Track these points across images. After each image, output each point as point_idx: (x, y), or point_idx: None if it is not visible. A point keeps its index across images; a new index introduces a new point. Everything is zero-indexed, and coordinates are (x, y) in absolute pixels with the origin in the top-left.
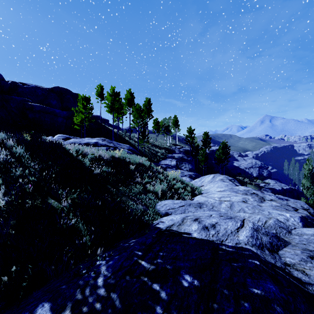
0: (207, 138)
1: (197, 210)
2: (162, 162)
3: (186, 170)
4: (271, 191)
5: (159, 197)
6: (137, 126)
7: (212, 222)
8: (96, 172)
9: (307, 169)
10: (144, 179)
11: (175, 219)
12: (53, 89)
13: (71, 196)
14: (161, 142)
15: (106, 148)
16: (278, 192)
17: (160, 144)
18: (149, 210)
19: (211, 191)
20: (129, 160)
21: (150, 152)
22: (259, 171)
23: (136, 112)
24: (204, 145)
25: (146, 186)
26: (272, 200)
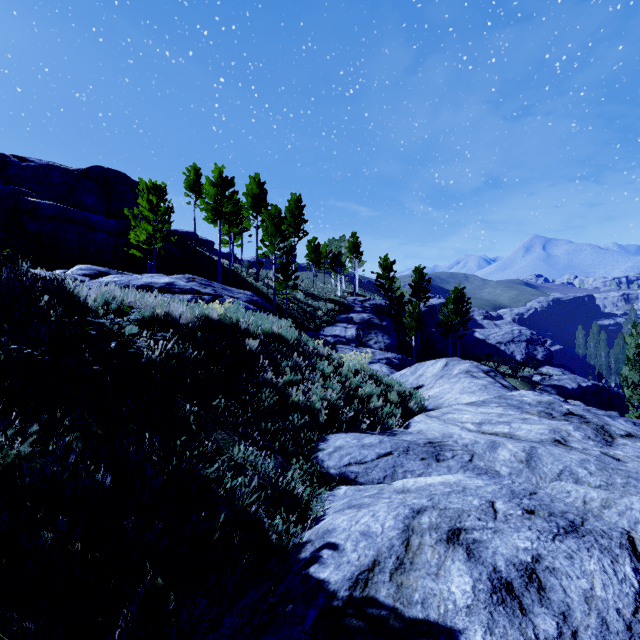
0: (422, 280)
1: (429, 467)
2: (326, 331)
3: (379, 348)
4: (557, 392)
5: (320, 426)
6: (272, 253)
7: (516, 550)
8: (151, 359)
9: (633, 345)
10: (282, 374)
11: (380, 532)
12: (88, 171)
13: (5, 455)
14: (323, 289)
15: (193, 297)
16: (571, 393)
17: (322, 294)
18: (294, 468)
19: (447, 401)
20: (246, 325)
21: (300, 309)
22: (527, 349)
23: (269, 222)
24: (415, 295)
25: (288, 393)
26: (634, 437)
